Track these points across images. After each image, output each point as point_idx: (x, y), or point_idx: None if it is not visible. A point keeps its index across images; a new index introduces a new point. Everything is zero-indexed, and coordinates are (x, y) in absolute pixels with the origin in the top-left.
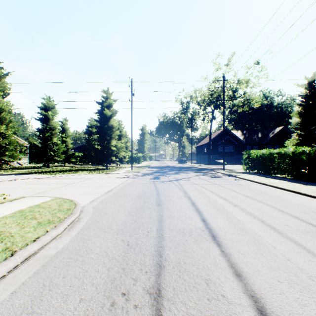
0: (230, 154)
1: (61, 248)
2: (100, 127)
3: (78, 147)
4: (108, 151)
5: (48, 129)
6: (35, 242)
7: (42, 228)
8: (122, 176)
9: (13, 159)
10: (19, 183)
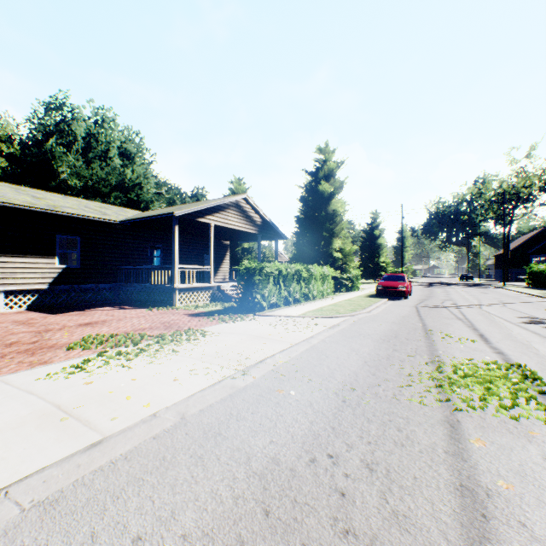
0: None
1: None
2: (369, 245)
3: None
4: (377, 267)
5: None
6: None
7: None
8: None
9: None
10: None
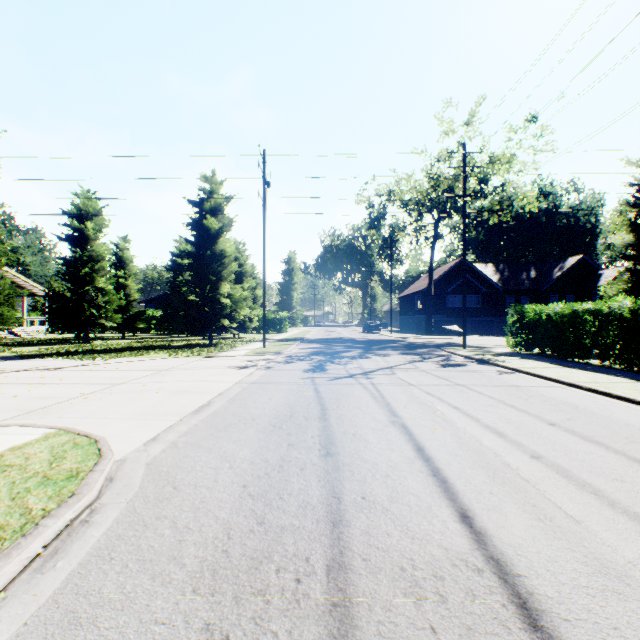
0: (472, 313)
1: None
2: (198, 254)
3: (154, 299)
4: (214, 306)
5: (85, 259)
6: None
7: None
8: (242, 364)
9: (3, 324)
10: None
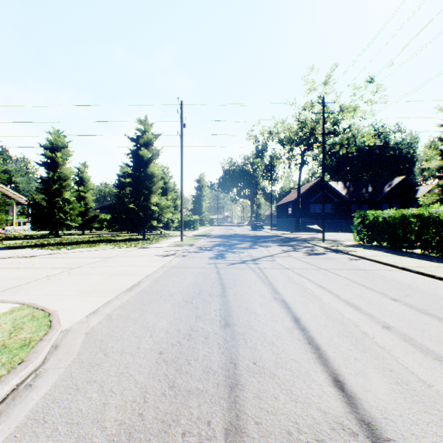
0: (328, 217)
1: None
2: (135, 175)
3: (105, 207)
4: (147, 212)
5: (55, 178)
6: None
7: None
8: (165, 253)
9: None
10: None
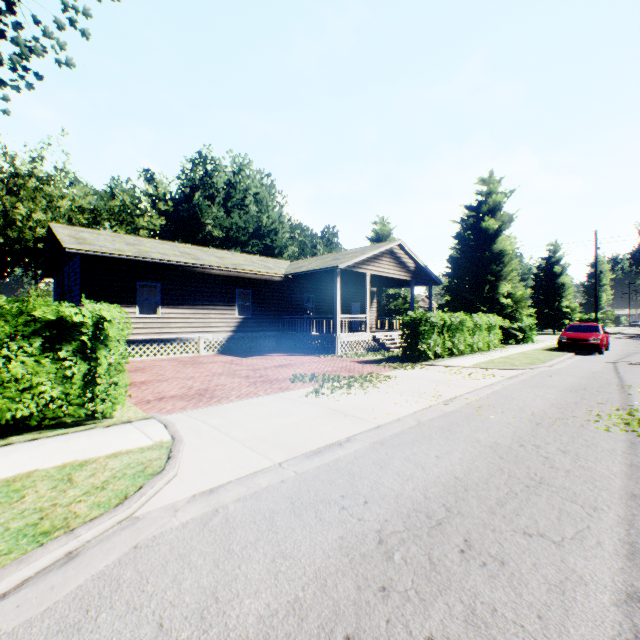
0: None
1: None
2: (546, 286)
3: None
4: (558, 313)
5: None
6: None
7: None
8: None
9: None
10: None
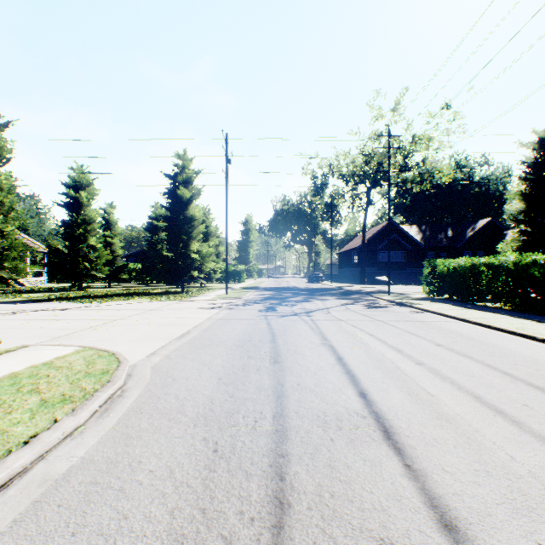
0: (399, 267)
1: (79, 459)
2: (172, 218)
3: (133, 255)
4: (186, 261)
5: (79, 222)
6: (26, 446)
7: (46, 414)
8: (210, 306)
9: (17, 275)
10: (22, 319)
